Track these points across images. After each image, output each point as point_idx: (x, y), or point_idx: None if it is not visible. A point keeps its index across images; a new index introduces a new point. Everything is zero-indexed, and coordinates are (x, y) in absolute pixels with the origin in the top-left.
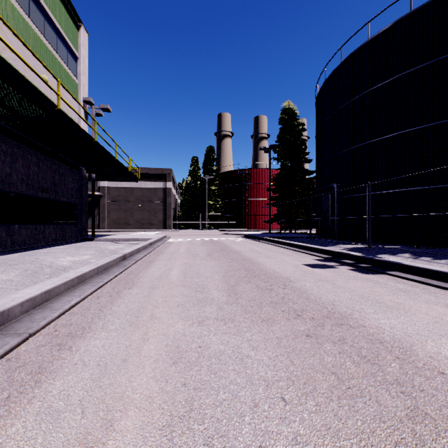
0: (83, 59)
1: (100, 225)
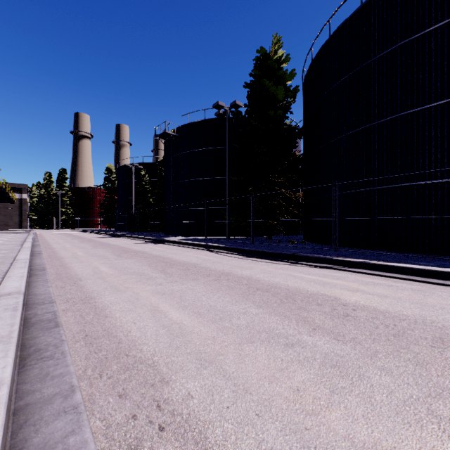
0: None
1: None
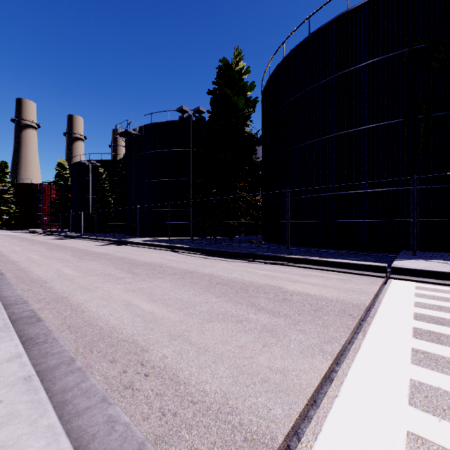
0: None
1: None
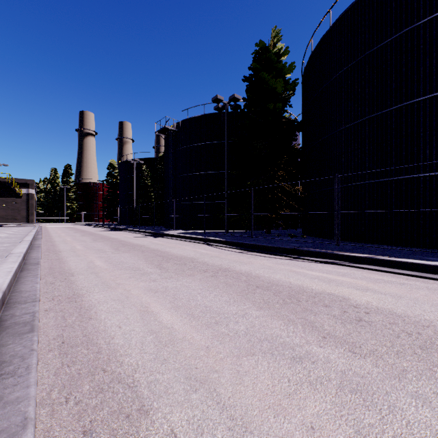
0: None
1: None
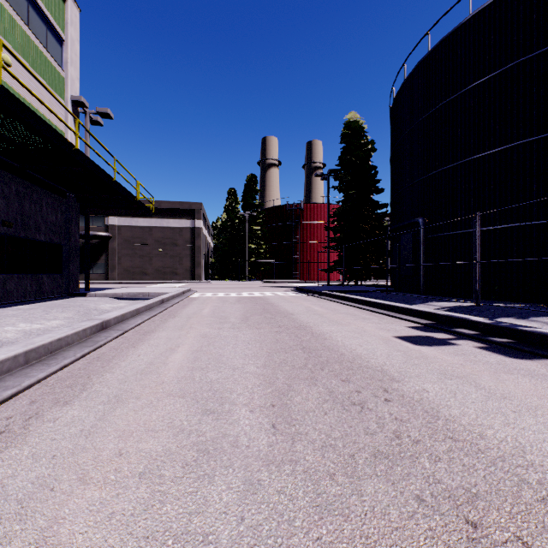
0: (72, 43)
1: (108, 274)
